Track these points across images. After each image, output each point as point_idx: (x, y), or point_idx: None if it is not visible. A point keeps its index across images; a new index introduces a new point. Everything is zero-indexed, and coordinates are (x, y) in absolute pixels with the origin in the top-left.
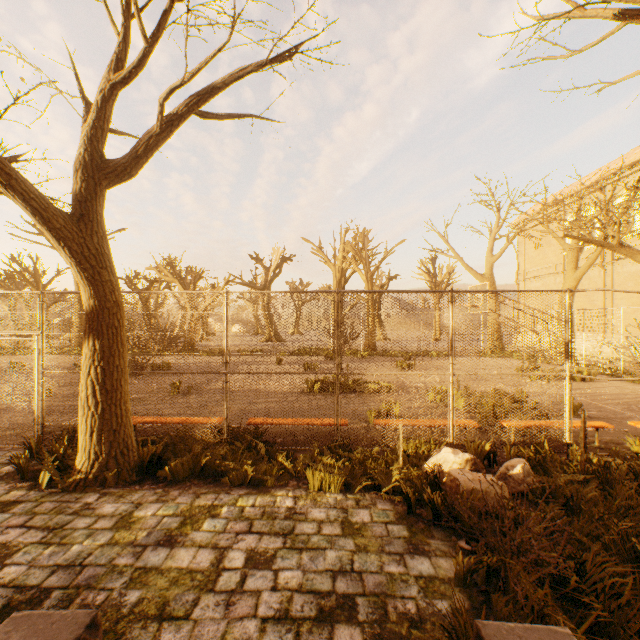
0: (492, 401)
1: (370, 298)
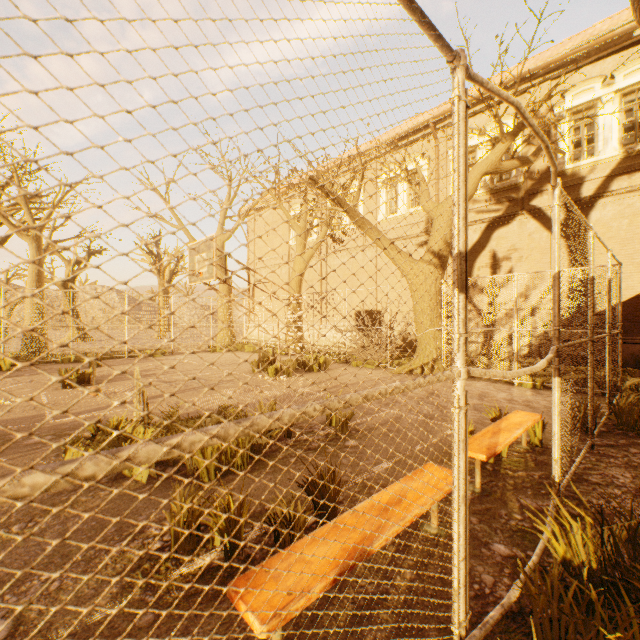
0: (216, 446)
1: (36, 268)
